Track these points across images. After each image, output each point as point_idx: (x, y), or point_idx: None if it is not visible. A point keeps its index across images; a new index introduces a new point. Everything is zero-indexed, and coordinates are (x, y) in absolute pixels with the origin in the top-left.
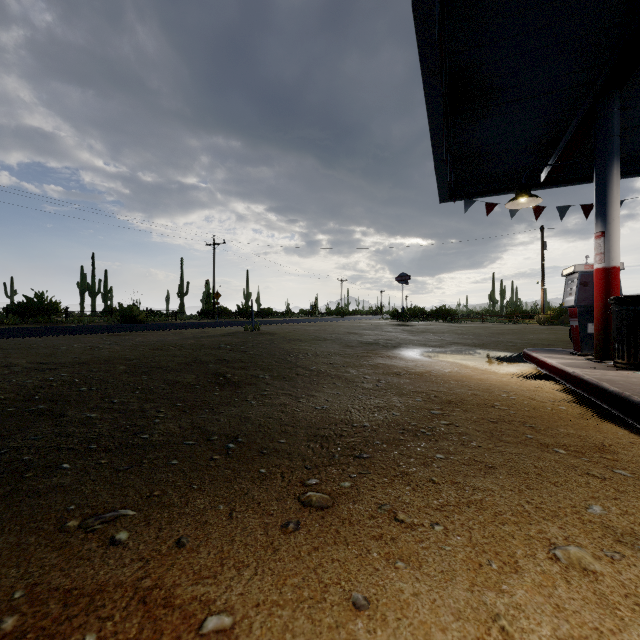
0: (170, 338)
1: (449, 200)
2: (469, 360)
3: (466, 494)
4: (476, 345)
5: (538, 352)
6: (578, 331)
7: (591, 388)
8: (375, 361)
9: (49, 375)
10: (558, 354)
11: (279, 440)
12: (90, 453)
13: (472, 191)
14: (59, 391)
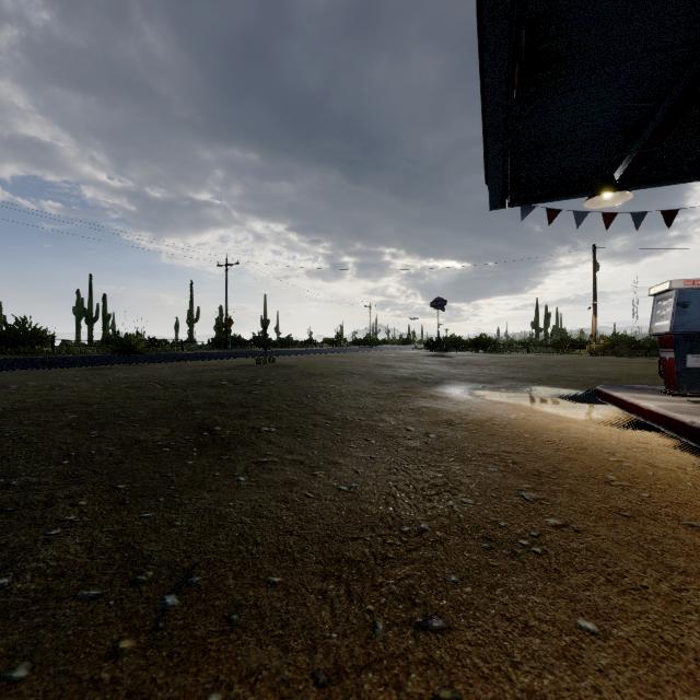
0: (162, 373)
1: (501, 206)
2: (532, 400)
3: None
4: (532, 380)
5: (618, 391)
6: (674, 365)
7: None
8: (417, 403)
9: None
10: (646, 393)
11: (269, 577)
12: None
13: (529, 195)
14: None
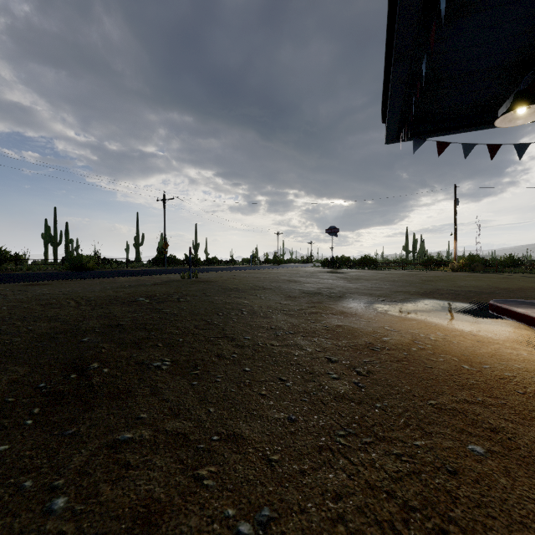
0: (89, 288)
1: (396, 140)
2: (434, 315)
3: None
4: (421, 294)
5: (517, 306)
6: None
7: None
8: (330, 322)
9: None
10: None
11: None
12: None
13: (421, 130)
14: None
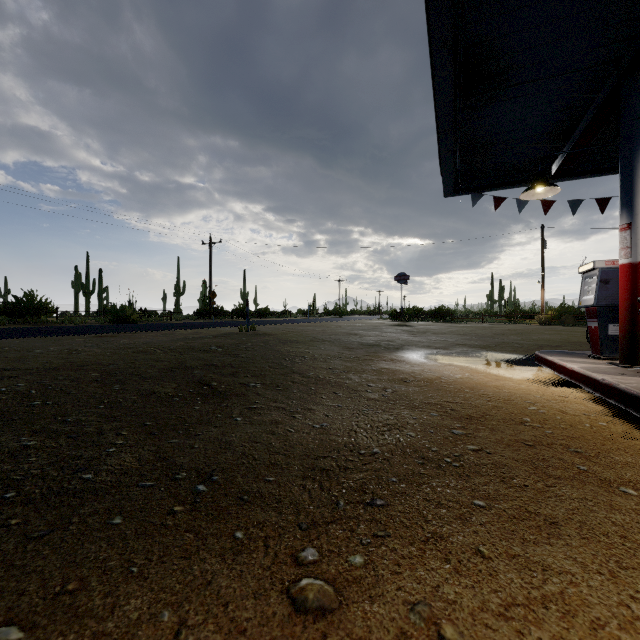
0: (159, 340)
1: (454, 194)
2: (478, 363)
3: (535, 579)
4: (481, 346)
5: (552, 355)
6: (598, 332)
7: (629, 399)
8: (378, 365)
9: (3, 385)
10: (575, 357)
11: (266, 477)
12: (1, 507)
13: (478, 185)
14: (5, 406)
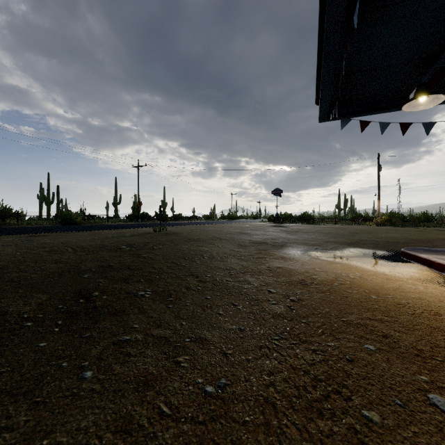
0: (80, 239)
1: (327, 119)
2: (356, 260)
3: None
4: (347, 243)
5: (422, 252)
6: None
7: None
8: (272, 264)
9: None
10: None
11: None
12: None
13: (347, 111)
14: None
